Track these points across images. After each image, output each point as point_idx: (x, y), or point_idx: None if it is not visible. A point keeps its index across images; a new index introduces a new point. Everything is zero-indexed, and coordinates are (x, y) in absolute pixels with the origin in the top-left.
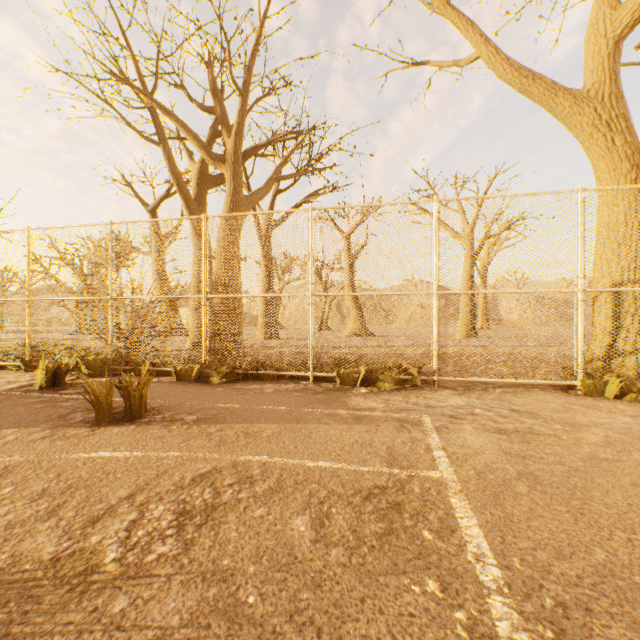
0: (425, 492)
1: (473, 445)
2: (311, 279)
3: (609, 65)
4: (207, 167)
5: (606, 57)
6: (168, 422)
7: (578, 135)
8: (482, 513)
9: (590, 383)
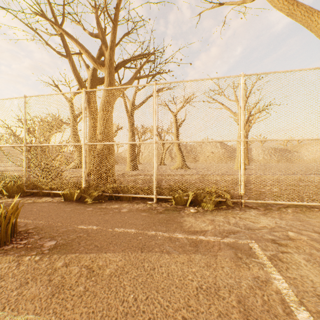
0: None
1: None
2: (155, 131)
3: None
4: (96, 73)
5: None
6: (26, 250)
7: None
8: None
9: None
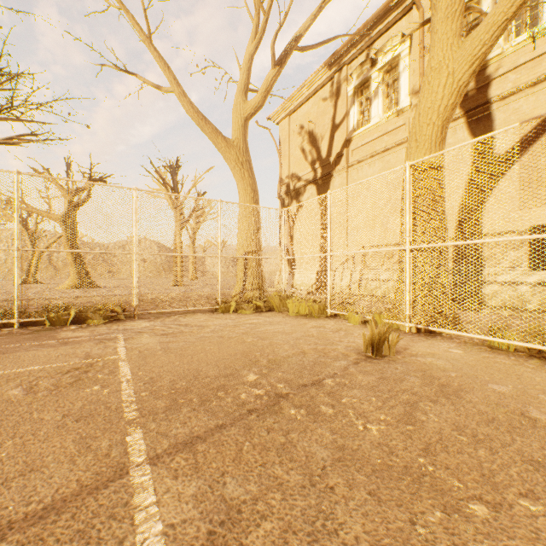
0: (106, 364)
1: (145, 342)
2: (17, 235)
3: (243, 131)
4: None
5: (241, 126)
6: None
7: (230, 165)
8: (134, 364)
9: (224, 306)
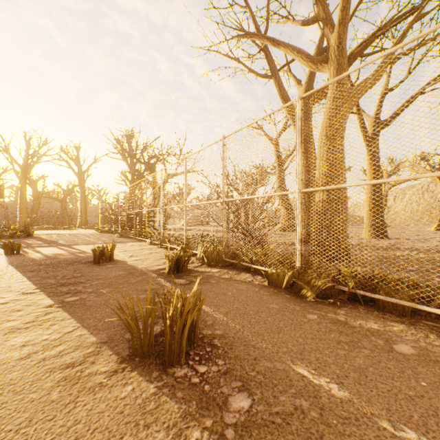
0: None
1: None
2: None
3: None
4: (312, 85)
5: None
6: (198, 401)
7: None
8: None
9: None
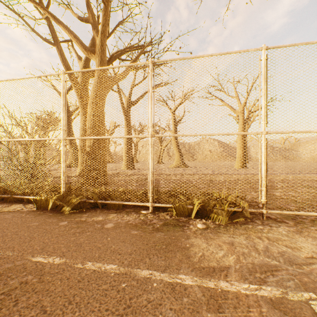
0: None
1: None
2: (150, 122)
3: None
4: (88, 64)
5: None
6: None
7: None
8: None
9: None
